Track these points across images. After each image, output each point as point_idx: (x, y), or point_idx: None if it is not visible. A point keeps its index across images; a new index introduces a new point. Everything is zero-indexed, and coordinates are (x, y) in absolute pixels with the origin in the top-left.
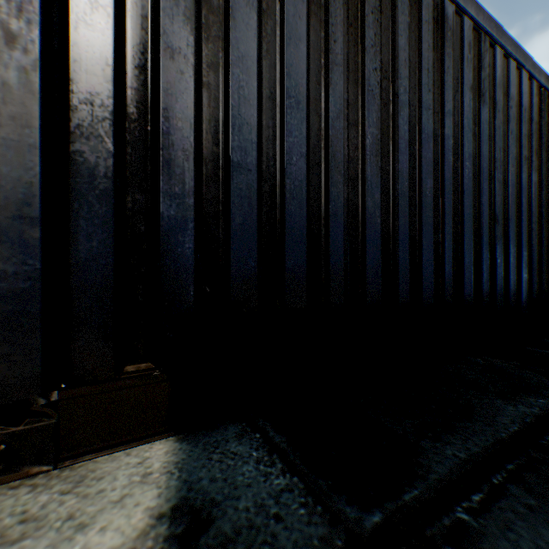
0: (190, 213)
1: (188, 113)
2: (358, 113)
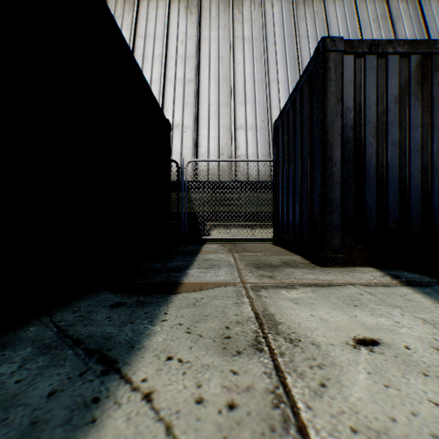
0: (374, 199)
1: (373, 168)
2: None
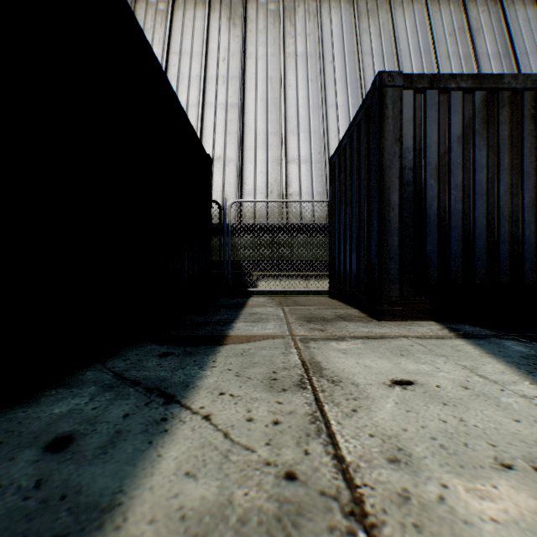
0: (435, 247)
1: (435, 213)
2: (518, 188)
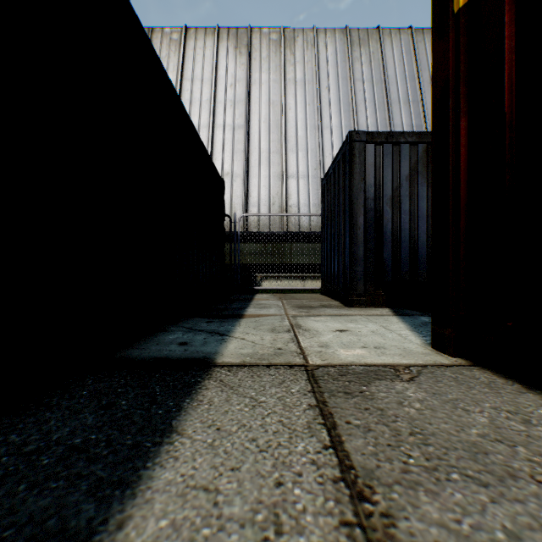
0: (390, 255)
1: (390, 231)
2: None
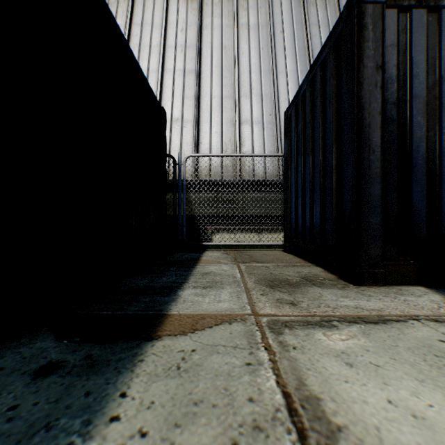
0: (423, 197)
1: (422, 156)
2: None
